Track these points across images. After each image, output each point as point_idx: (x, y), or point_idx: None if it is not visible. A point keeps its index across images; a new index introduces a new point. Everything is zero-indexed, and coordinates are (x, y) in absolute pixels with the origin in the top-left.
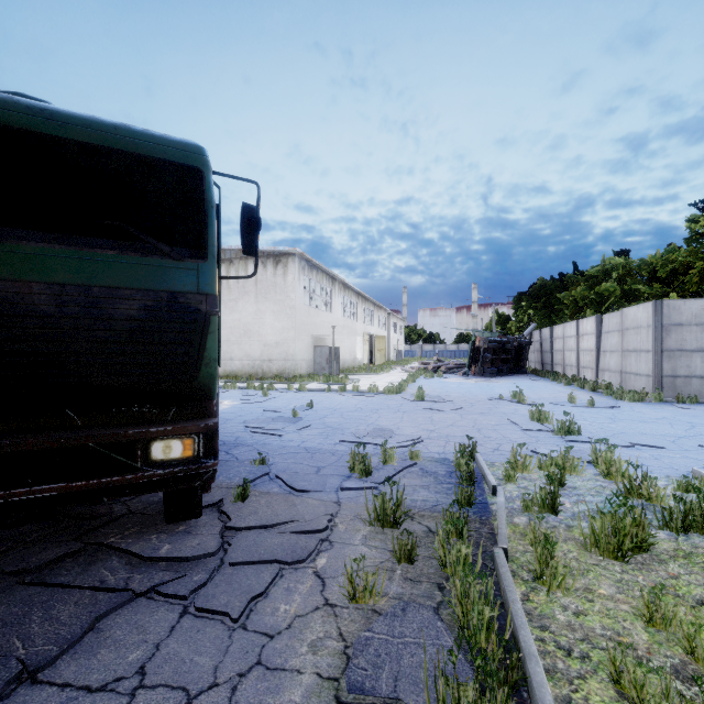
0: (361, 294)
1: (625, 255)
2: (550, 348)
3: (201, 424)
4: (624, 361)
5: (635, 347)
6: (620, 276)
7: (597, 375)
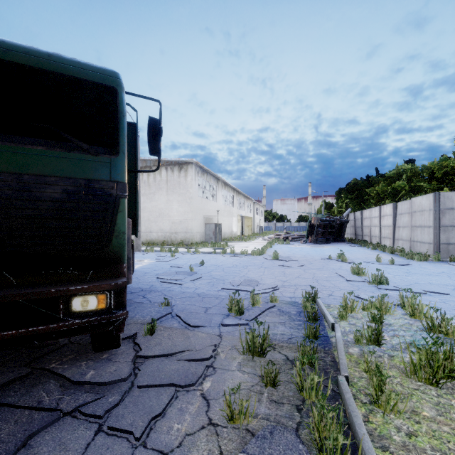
0: (236, 189)
1: (412, 163)
2: (361, 224)
3: (112, 283)
4: (412, 233)
5: (420, 224)
6: (409, 177)
7: (394, 243)
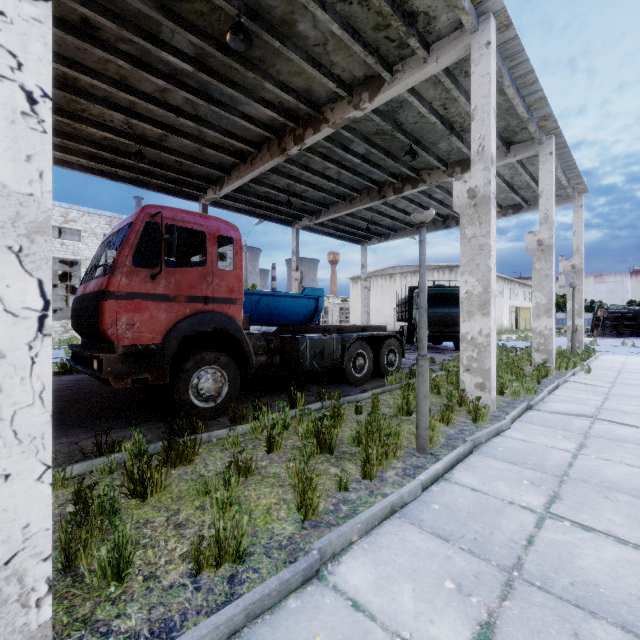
0: (507, 278)
1: None
2: None
3: None
4: None
5: None
6: None
7: None
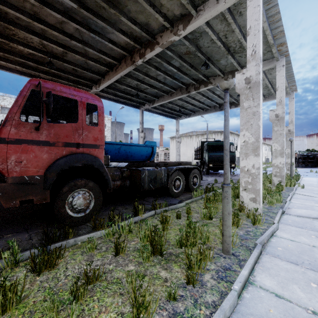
0: None
1: None
2: None
3: (235, 164)
4: None
5: None
6: None
7: None
